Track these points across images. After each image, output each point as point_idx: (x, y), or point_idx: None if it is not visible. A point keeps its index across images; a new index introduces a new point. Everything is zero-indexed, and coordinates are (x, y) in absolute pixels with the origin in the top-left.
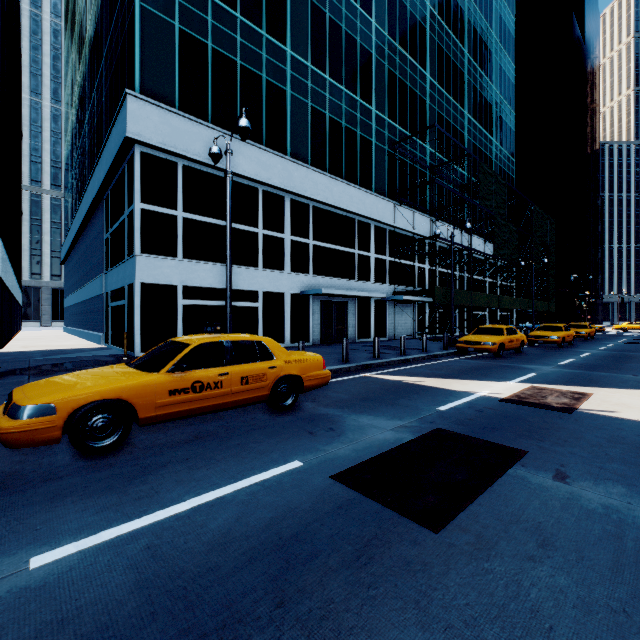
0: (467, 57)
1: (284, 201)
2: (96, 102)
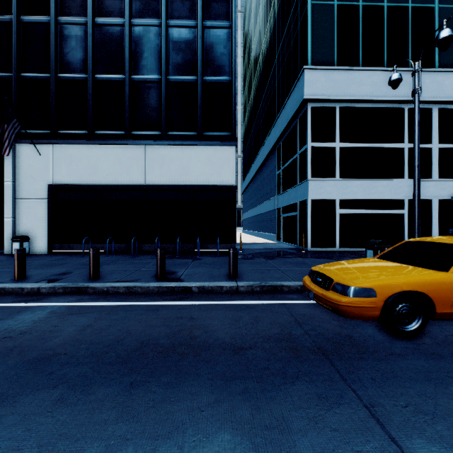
0: None
1: (431, 113)
2: (269, 90)
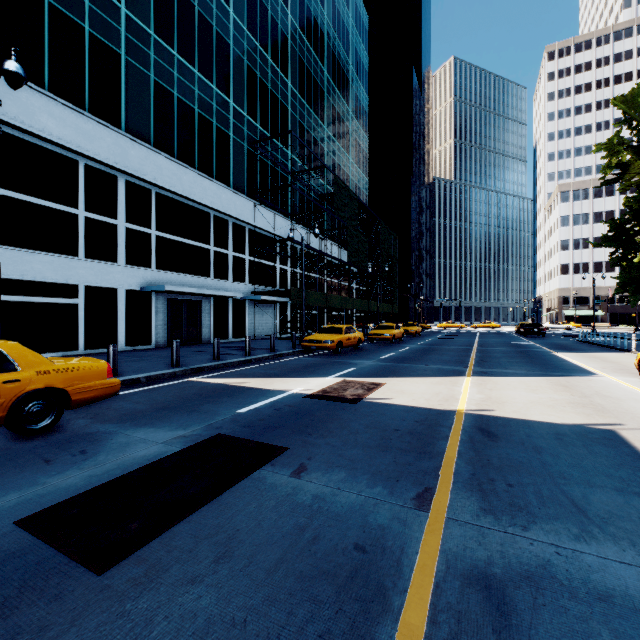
0: (327, 77)
1: (117, 181)
2: None
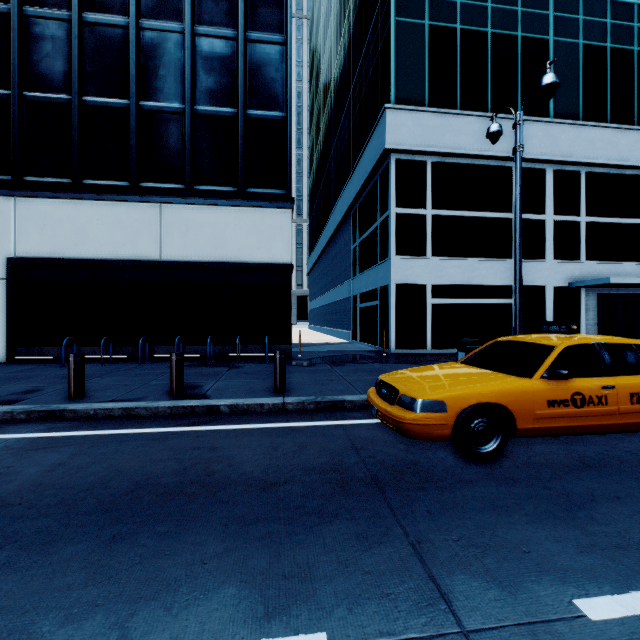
0: None
1: (545, 175)
2: (342, 133)
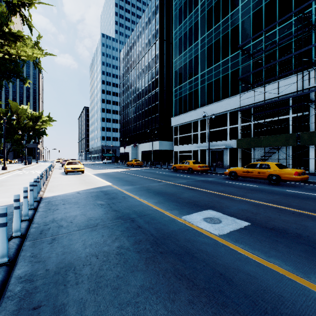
0: None
1: (198, 122)
2: None
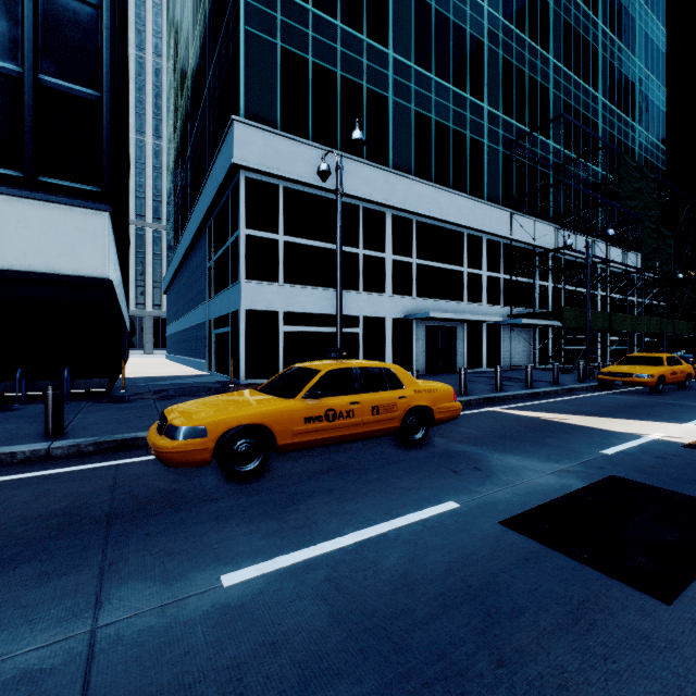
0: (601, 29)
1: (386, 218)
2: (199, 133)
